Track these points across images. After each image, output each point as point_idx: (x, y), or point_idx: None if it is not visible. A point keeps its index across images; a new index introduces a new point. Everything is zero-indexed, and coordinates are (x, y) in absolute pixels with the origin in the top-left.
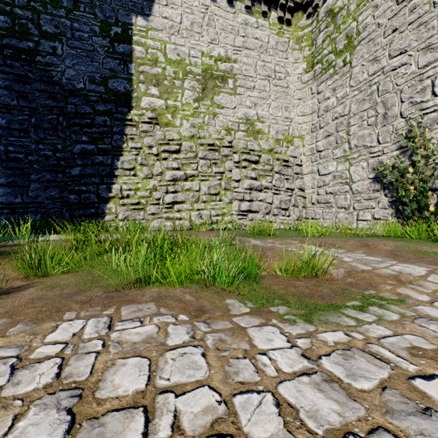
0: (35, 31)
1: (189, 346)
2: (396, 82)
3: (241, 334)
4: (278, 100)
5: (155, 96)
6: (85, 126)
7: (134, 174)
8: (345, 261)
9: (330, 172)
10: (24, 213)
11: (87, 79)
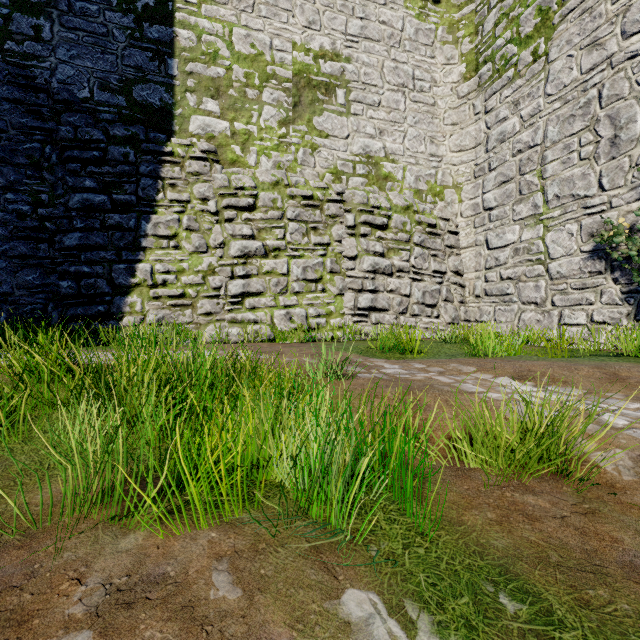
0: None
1: None
2: (637, 79)
3: None
4: (418, 126)
5: (214, 115)
6: (91, 163)
7: (176, 246)
8: (616, 427)
9: (509, 244)
10: None
11: (96, 82)
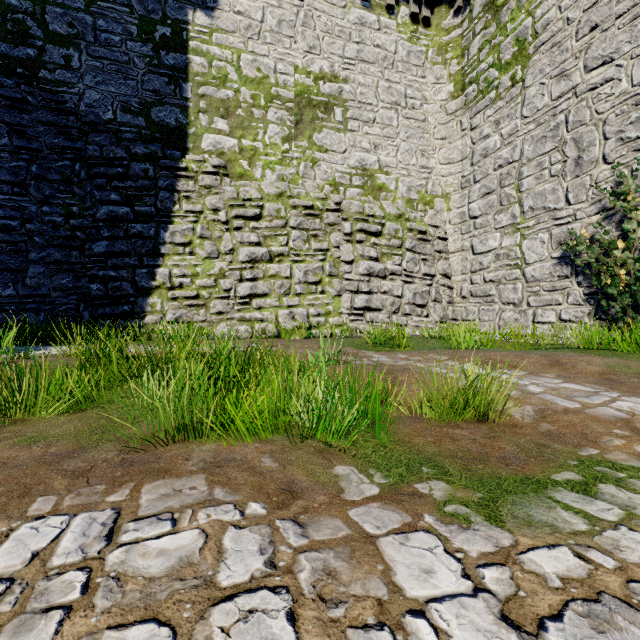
0: (37, 31)
1: (262, 590)
2: (596, 108)
3: (367, 554)
4: (410, 141)
5: (223, 133)
6: (116, 179)
7: (190, 252)
8: (533, 393)
9: (491, 249)
10: (19, 312)
11: (119, 105)
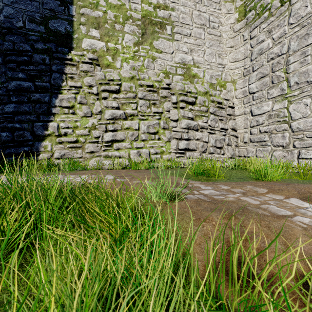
0: None
1: None
2: None
3: None
4: (212, 48)
5: (96, 38)
6: (23, 64)
7: (73, 112)
8: None
9: (265, 112)
10: None
11: (27, 17)
